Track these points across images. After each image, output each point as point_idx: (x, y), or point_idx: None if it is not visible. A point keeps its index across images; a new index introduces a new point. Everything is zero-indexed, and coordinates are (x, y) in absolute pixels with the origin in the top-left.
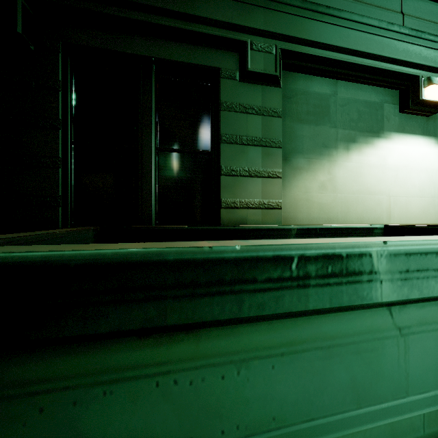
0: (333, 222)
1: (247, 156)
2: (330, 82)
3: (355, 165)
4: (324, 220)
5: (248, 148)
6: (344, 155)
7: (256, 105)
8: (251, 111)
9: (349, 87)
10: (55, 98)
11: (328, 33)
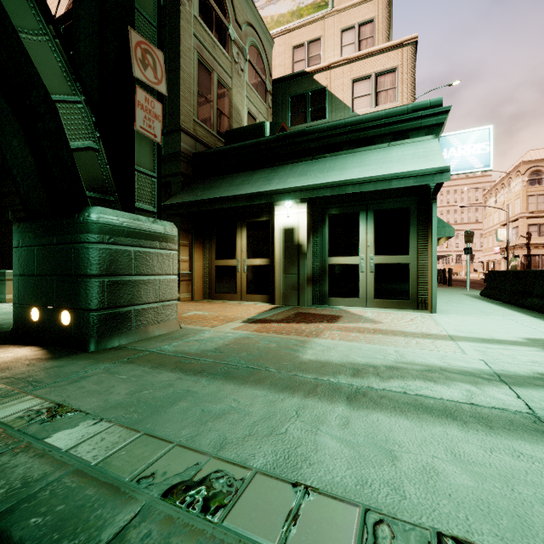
0: None
1: None
2: None
3: None
4: None
5: None
6: None
7: None
8: None
9: None
10: None
11: None
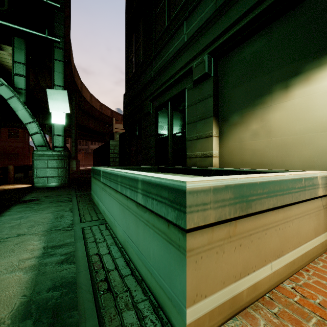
0: (267, 166)
1: (196, 128)
2: (263, 33)
3: (298, 100)
4: (257, 164)
5: (196, 123)
6: (281, 95)
7: (200, 96)
8: (198, 101)
9: (288, 18)
10: (154, 126)
11: (240, 6)
